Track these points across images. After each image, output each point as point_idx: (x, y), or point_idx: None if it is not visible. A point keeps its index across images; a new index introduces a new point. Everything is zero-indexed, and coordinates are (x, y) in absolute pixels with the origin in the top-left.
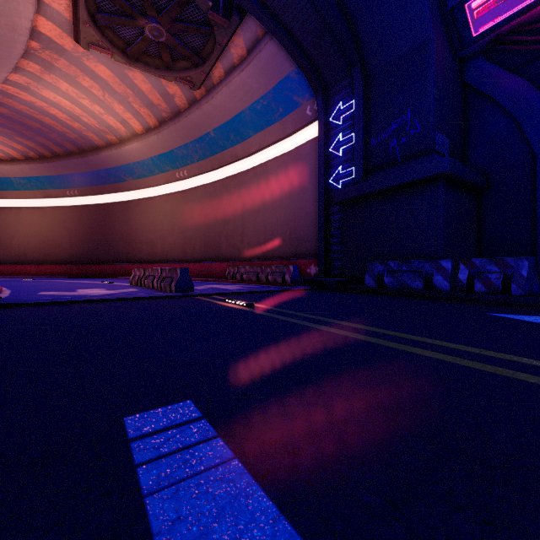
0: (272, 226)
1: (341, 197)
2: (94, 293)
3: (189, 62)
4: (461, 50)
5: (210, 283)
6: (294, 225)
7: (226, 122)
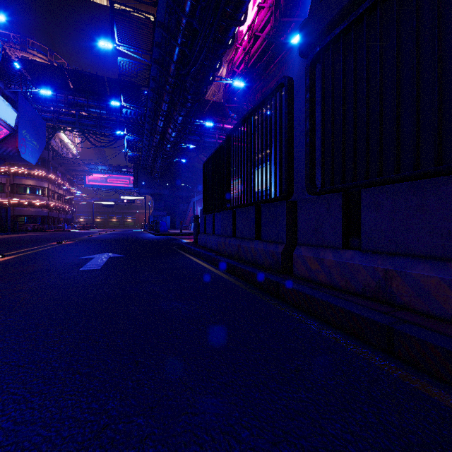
0: None
1: None
2: None
3: None
4: None
5: None
6: None
7: None
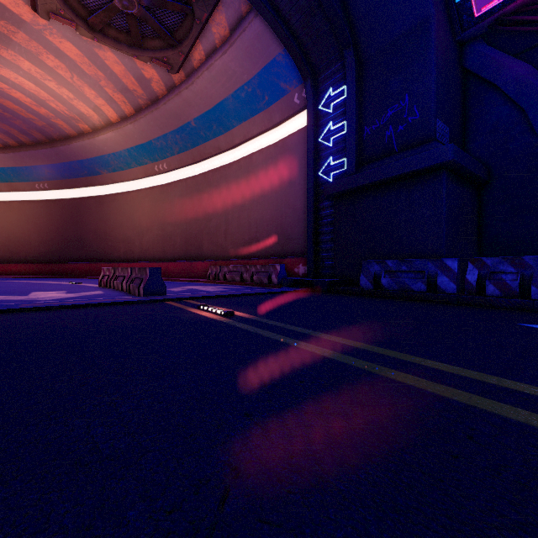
0: (258, 223)
1: (332, 191)
2: (47, 297)
3: (166, 41)
4: (462, 32)
5: (190, 284)
6: (281, 222)
7: (208, 111)
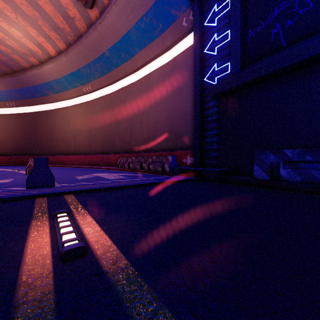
0: (154, 125)
1: (218, 90)
2: None
3: None
4: None
5: (101, 171)
6: (172, 123)
7: (117, 42)
